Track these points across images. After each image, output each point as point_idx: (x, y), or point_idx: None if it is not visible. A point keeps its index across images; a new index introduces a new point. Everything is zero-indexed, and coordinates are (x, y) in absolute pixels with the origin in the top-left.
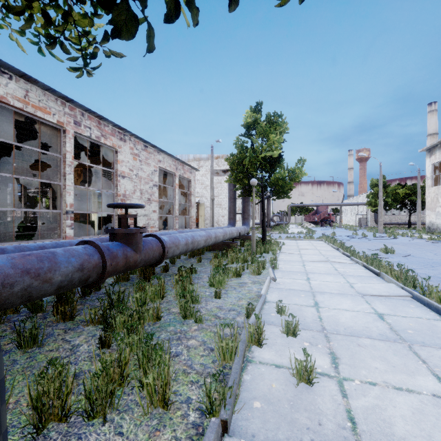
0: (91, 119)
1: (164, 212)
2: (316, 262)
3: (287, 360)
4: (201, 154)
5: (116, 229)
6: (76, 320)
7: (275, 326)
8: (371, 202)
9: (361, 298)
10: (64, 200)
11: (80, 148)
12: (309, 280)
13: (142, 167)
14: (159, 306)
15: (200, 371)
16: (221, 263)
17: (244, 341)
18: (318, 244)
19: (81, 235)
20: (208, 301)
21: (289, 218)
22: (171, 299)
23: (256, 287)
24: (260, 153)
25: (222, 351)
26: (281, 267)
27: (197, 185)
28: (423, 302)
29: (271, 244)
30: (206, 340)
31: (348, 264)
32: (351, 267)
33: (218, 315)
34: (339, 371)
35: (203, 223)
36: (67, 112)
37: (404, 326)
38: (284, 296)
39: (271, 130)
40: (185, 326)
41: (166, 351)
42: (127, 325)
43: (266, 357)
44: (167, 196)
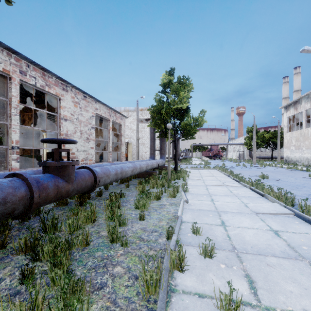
0: (36, 70)
1: (101, 149)
2: (215, 186)
3: (208, 286)
4: (130, 107)
5: (47, 162)
6: (8, 248)
7: (192, 247)
8: (247, 142)
9: (256, 216)
10: (10, 137)
11: (30, 96)
12: (213, 201)
13: (82, 113)
14: (88, 233)
15: (123, 308)
16: (144, 188)
17: (168, 269)
18: (214, 172)
19: (29, 167)
20: (133, 223)
21: (192, 154)
22: (102, 222)
23: (173, 208)
24: (173, 105)
25: (147, 281)
26: (190, 191)
27: (127, 129)
28: (304, 218)
29: (181, 172)
30: (131, 266)
31: (238, 187)
32: (242, 190)
33: (142, 237)
34: (259, 298)
35: (131, 157)
36: (12, 62)
37: (298, 243)
38: (196, 216)
39: (181, 89)
40: (112, 251)
41: (91, 283)
42: (50, 259)
43: (188, 285)
44: (103, 136)
